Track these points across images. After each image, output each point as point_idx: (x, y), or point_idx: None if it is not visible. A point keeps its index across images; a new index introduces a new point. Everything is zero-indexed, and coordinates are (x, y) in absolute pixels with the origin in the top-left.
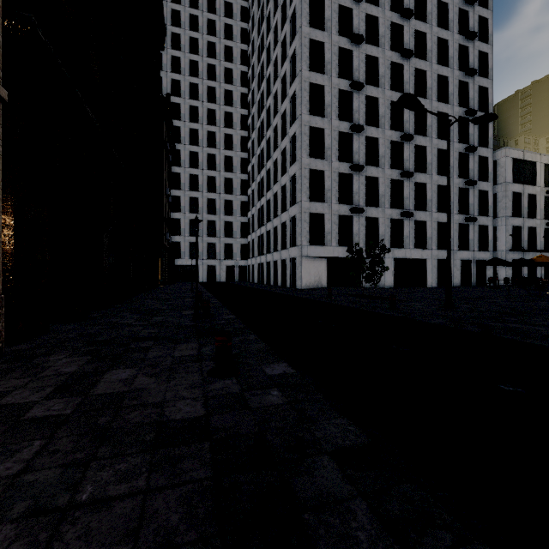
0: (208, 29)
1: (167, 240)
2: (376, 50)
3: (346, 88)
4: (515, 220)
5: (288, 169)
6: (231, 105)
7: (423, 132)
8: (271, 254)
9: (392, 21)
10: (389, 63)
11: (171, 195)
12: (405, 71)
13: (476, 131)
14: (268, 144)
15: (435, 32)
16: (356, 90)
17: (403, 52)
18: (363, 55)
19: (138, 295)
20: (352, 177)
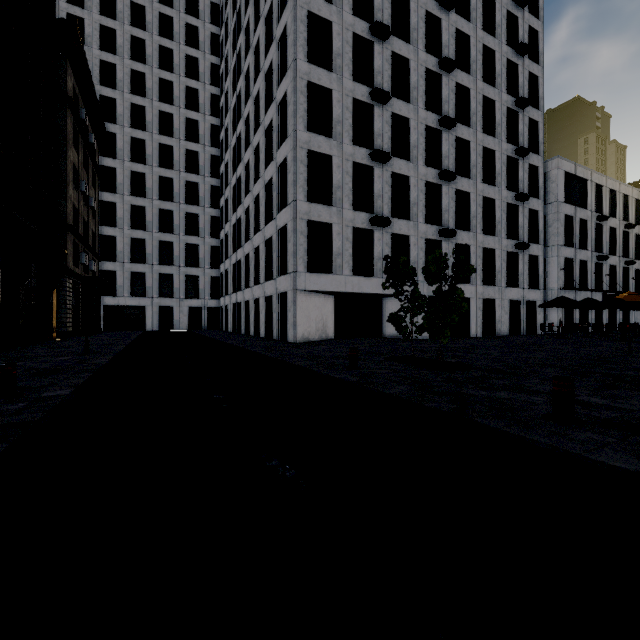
0: None
1: (86, 266)
2: None
3: (365, 34)
4: (567, 250)
5: (275, 154)
6: (196, 78)
7: (465, 121)
8: (251, 289)
9: None
10: (424, 11)
11: (101, 199)
12: (443, 29)
13: (526, 131)
14: (246, 126)
15: None
16: (378, 40)
17: None
18: None
19: None
20: (373, 171)
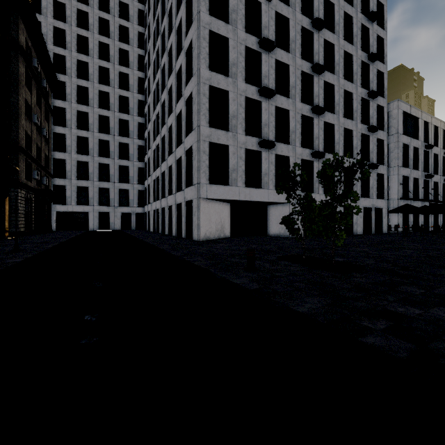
0: None
1: (40, 181)
2: None
3: None
4: (404, 170)
5: (184, 91)
6: (127, 42)
7: (330, 70)
8: (166, 198)
9: None
10: None
11: (54, 131)
12: None
13: (375, 79)
14: (162, 74)
15: None
16: (265, 2)
17: None
18: None
19: None
20: (261, 104)
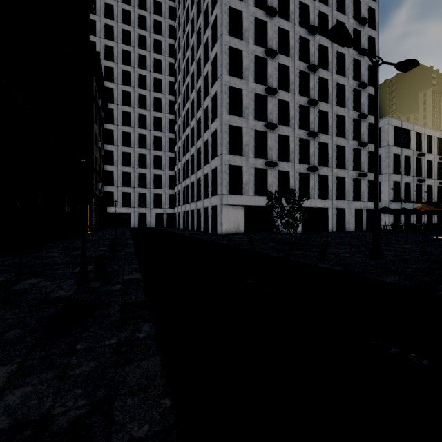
0: (139, 3)
1: (99, 190)
2: (287, 24)
3: (262, 55)
4: (395, 176)
5: (210, 126)
6: (160, 72)
7: (325, 99)
8: (195, 203)
9: (300, 1)
10: (298, 36)
11: (105, 149)
12: (311, 45)
13: (366, 102)
14: (192, 105)
15: (335, 15)
16: (270, 57)
17: (310, 28)
18: (276, 27)
19: (53, 243)
20: (267, 134)
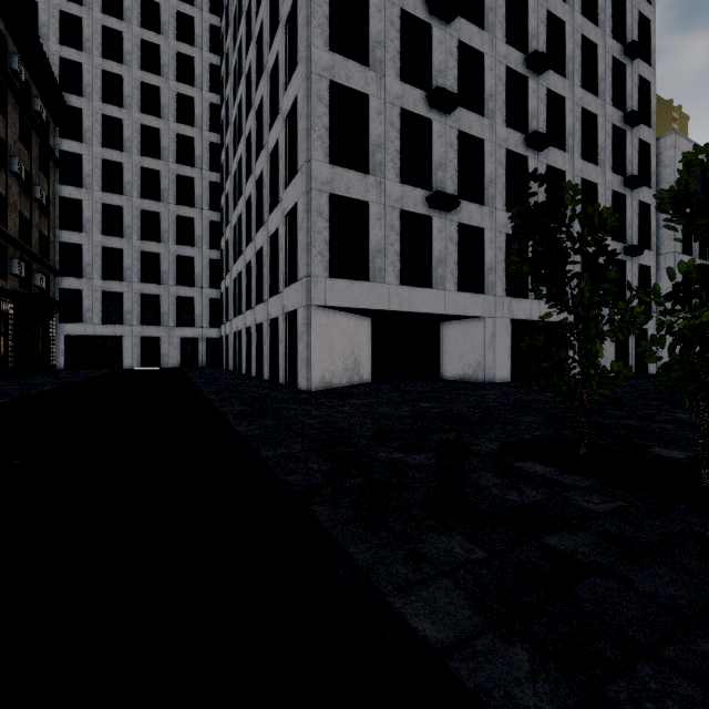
0: None
1: (28, 280)
2: None
3: None
4: (685, 259)
5: (282, 102)
6: (191, 42)
7: (557, 70)
8: (252, 310)
9: None
10: None
11: (61, 195)
12: None
13: (635, 93)
14: (248, 85)
15: None
16: None
17: None
18: None
19: None
20: (432, 125)
